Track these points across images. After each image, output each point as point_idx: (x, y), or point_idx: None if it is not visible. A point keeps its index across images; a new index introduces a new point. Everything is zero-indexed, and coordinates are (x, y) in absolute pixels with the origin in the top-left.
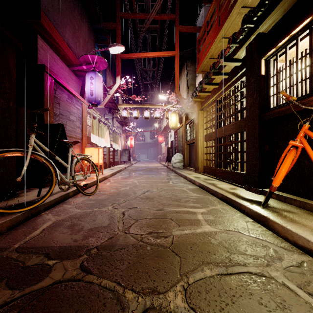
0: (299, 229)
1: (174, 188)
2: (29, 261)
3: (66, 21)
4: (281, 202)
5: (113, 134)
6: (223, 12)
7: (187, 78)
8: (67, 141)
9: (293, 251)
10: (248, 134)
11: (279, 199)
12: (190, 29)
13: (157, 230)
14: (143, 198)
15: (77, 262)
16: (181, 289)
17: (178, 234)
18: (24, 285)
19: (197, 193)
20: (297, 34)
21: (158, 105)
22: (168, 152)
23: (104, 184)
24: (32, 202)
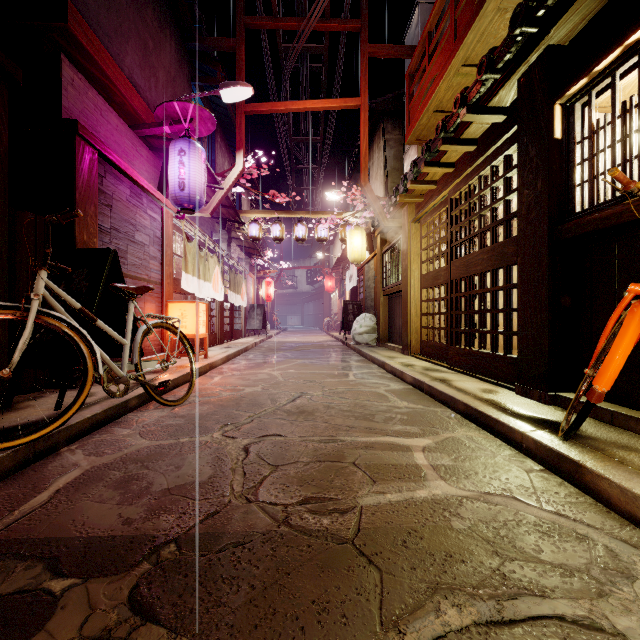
0: None
1: (360, 389)
2: (4, 581)
3: (128, 30)
4: (603, 423)
5: (231, 273)
6: (465, 10)
7: (384, 157)
8: (123, 287)
9: None
10: (522, 272)
11: (597, 417)
12: (393, 52)
13: (323, 493)
14: (292, 413)
15: (122, 584)
16: None
17: (373, 504)
18: None
19: (410, 400)
20: None
21: (324, 214)
22: (346, 311)
23: (208, 379)
24: (39, 423)
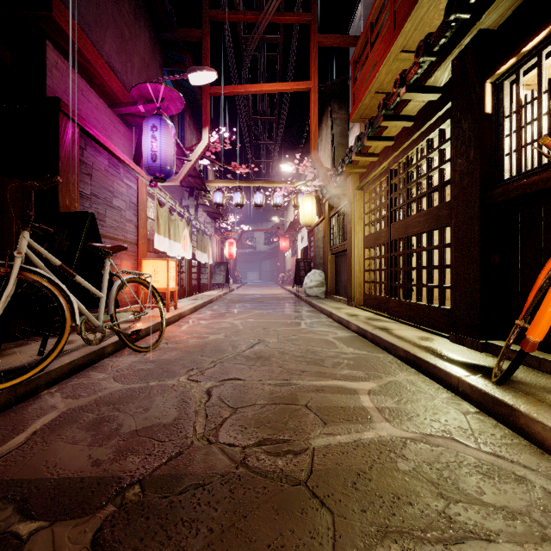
0: None
1: (311, 336)
2: None
3: (106, 20)
4: (531, 369)
5: (198, 235)
6: (403, 3)
7: (331, 134)
8: (100, 246)
9: None
10: (456, 232)
11: (525, 363)
12: (339, 41)
13: (278, 435)
14: (250, 358)
15: (87, 527)
16: None
17: (324, 445)
18: None
19: (356, 347)
20: None
21: (279, 183)
22: (298, 268)
23: (177, 327)
24: (22, 368)
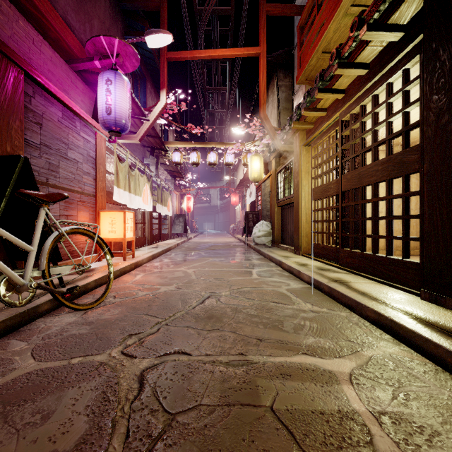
0: None
1: (263, 288)
2: None
3: None
4: None
5: (158, 190)
6: None
7: (277, 99)
8: (32, 193)
9: None
10: (430, 178)
11: None
12: (286, 10)
13: None
14: (200, 318)
15: None
16: None
17: None
18: None
19: (313, 302)
20: None
21: (230, 144)
22: (247, 219)
23: (131, 277)
24: None
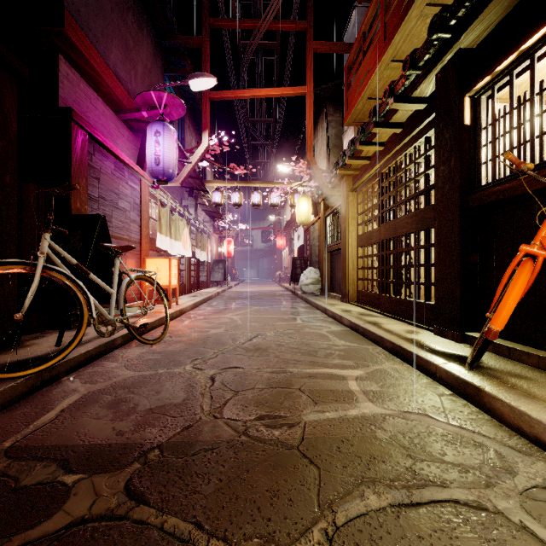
0: (544, 412)
1: (306, 330)
2: (27, 476)
3: (112, 31)
4: (502, 357)
5: (197, 233)
6: (393, 16)
7: (327, 136)
8: (111, 246)
9: (534, 454)
10: (439, 234)
11: (497, 353)
12: (334, 48)
13: (275, 412)
14: (249, 350)
15: (119, 478)
16: (322, 538)
17: (314, 420)
18: (11, 528)
19: (347, 340)
20: (533, 48)
21: (276, 183)
22: (295, 265)
23: (179, 322)
24: (44, 357)
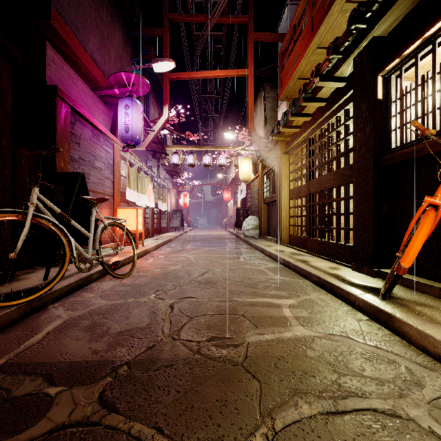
0: None
1: (247, 267)
2: (18, 388)
3: (90, 23)
4: (409, 289)
5: (159, 188)
6: (319, 11)
7: (264, 109)
8: (88, 198)
9: (438, 370)
10: (356, 188)
11: (405, 285)
12: (270, 37)
13: (223, 334)
14: (201, 283)
15: (94, 390)
16: None
17: (255, 341)
18: (3, 433)
19: (281, 274)
20: (434, 36)
21: (223, 148)
22: (238, 214)
23: (145, 260)
24: (34, 289)
